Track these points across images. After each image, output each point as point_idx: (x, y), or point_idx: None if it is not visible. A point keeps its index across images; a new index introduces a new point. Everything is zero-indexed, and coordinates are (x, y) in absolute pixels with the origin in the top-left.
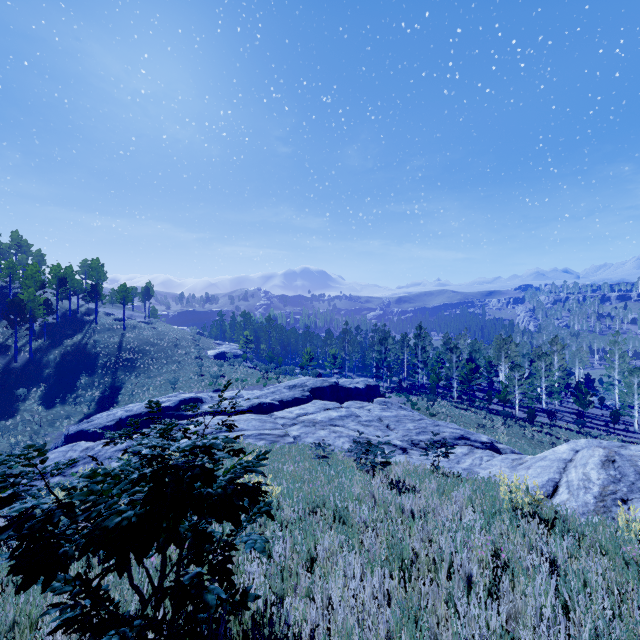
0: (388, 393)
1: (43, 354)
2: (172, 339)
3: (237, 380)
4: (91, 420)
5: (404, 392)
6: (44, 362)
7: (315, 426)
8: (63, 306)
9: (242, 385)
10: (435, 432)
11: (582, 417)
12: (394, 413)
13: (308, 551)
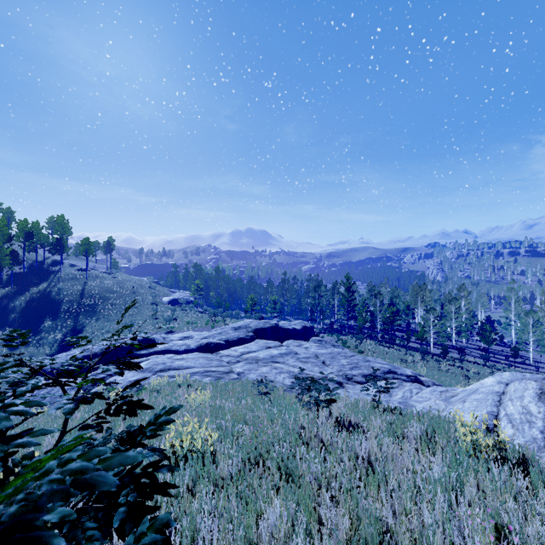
0: (321, 333)
1: (9, 300)
2: (130, 287)
3: (188, 323)
4: None
5: (335, 332)
6: (10, 308)
7: (258, 363)
8: (30, 258)
9: (192, 327)
10: (366, 367)
11: (486, 352)
12: (329, 350)
13: (246, 539)
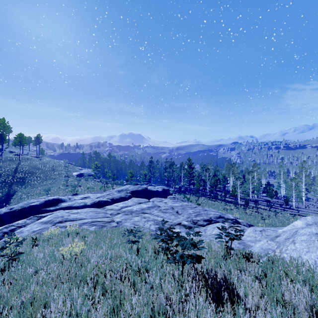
0: (174, 193)
1: None
2: (51, 166)
3: (88, 188)
4: None
5: (182, 193)
6: None
7: (132, 214)
8: None
9: (90, 191)
10: (205, 214)
11: (269, 202)
12: (180, 204)
13: None
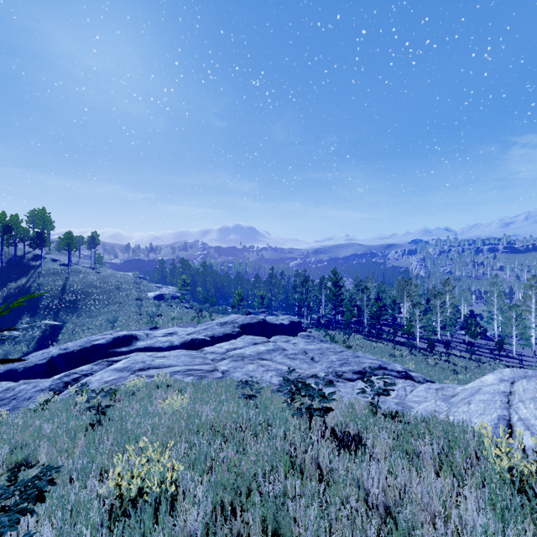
0: (309, 328)
1: None
2: (115, 282)
3: (173, 318)
4: (25, 359)
5: (322, 327)
6: None
7: (244, 360)
8: (10, 252)
9: (177, 323)
10: (356, 363)
11: (471, 346)
12: (317, 346)
13: None
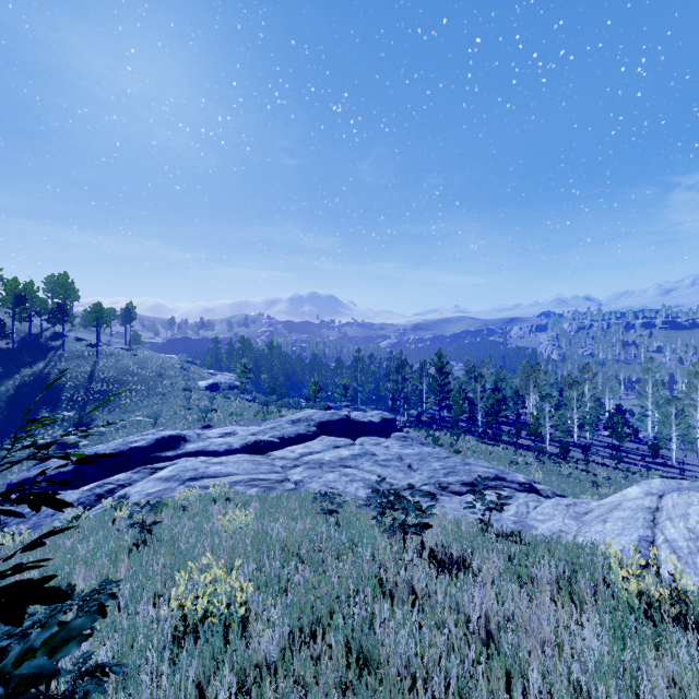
0: (406, 428)
1: None
2: (156, 368)
3: (231, 414)
4: (45, 465)
5: (424, 426)
6: None
7: (322, 468)
8: (23, 329)
9: (237, 420)
10: (466, 472)
11: (617, 451)
12: (416, 450)
13: None
